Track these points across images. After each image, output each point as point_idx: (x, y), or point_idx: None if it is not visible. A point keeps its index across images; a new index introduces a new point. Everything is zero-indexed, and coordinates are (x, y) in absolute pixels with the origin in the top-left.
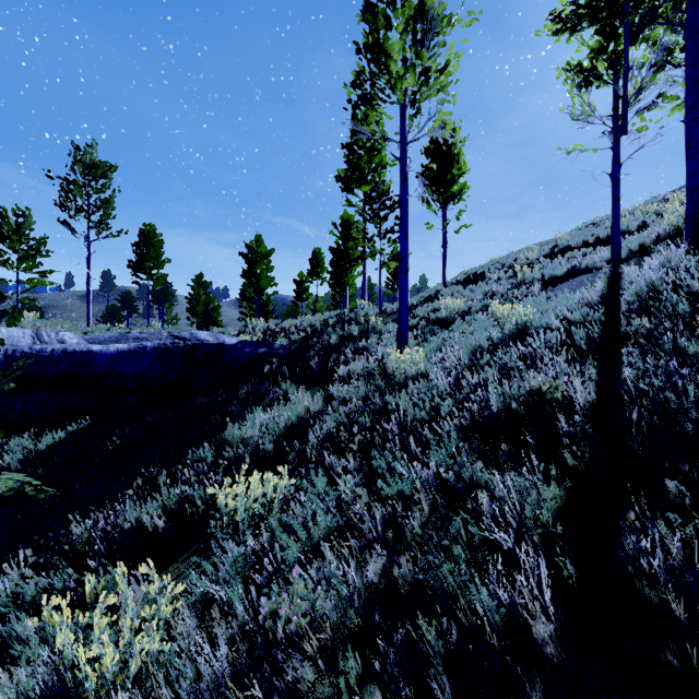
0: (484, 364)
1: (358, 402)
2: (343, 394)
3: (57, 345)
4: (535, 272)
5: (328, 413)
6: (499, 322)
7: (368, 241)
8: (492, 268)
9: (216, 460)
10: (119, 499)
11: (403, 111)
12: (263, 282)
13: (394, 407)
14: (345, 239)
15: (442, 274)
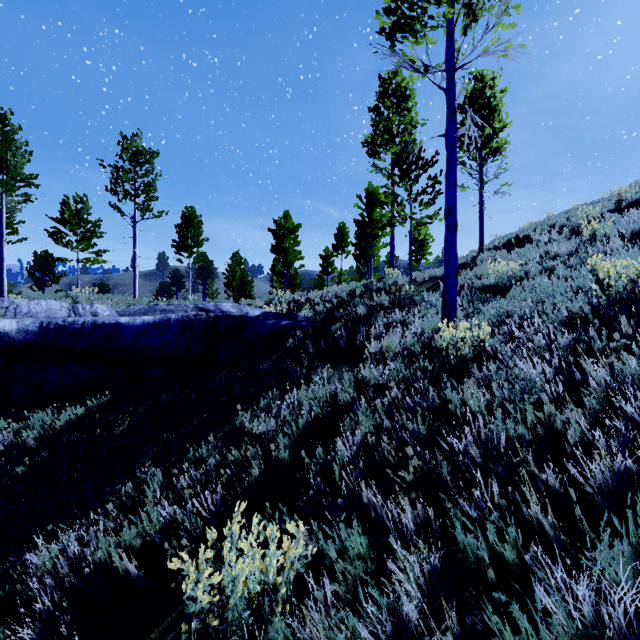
0: (613, 348)
1: (400, 392)
2: (378, 378)
3: (88, 317)
4: (608, 228)
5: (360, 406)
6: (603, 285)
7: (397, 206)
8: (537, 230)
9: (223, 458)
10: (103, 509)
11: (450, 31)
12: (291, 256)
13: (470, 416)
14: (370, 211)
15: (480, 239)
